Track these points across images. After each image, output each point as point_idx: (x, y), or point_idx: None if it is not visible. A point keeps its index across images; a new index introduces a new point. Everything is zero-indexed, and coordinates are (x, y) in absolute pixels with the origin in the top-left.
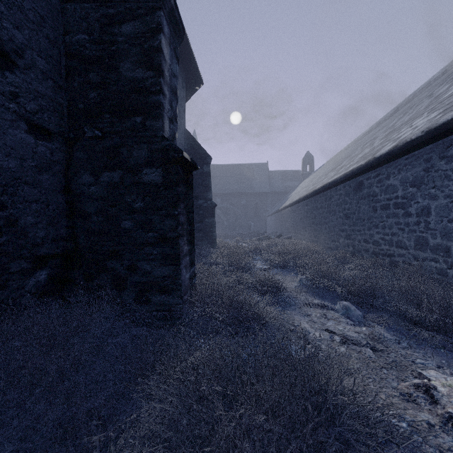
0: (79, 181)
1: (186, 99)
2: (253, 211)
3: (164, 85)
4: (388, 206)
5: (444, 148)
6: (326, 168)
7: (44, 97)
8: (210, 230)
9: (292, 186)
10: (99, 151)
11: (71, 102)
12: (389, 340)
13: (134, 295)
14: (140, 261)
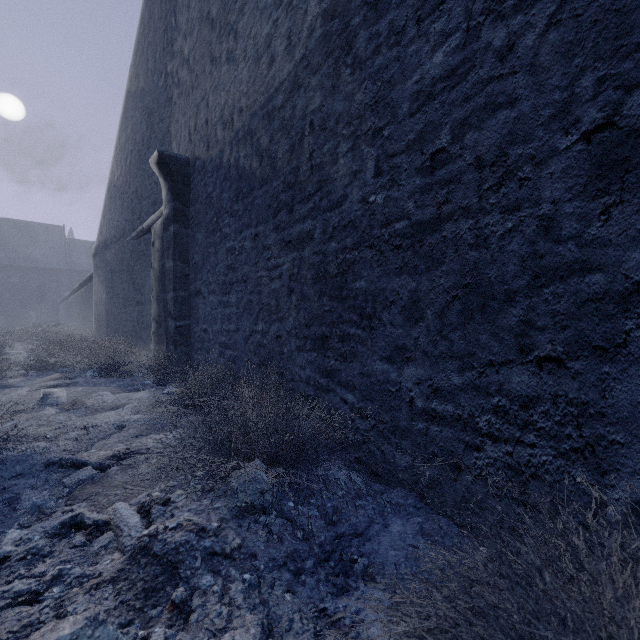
0: None
1: None
2: (36, 294)
3: None
4: None
5: None
6: None
7: None
8: None
9: None
10: None
11: None
12: None
13: None
14: None
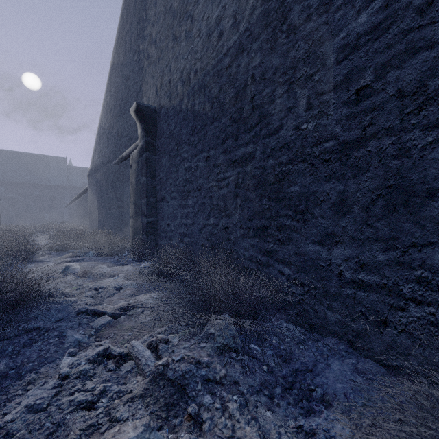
0: None
1: None
2: (49, 202)
3: None
4: None
5: None
6: None
7: None
8: None
9: None
10: None
11: None
12: None
13: None
14: None
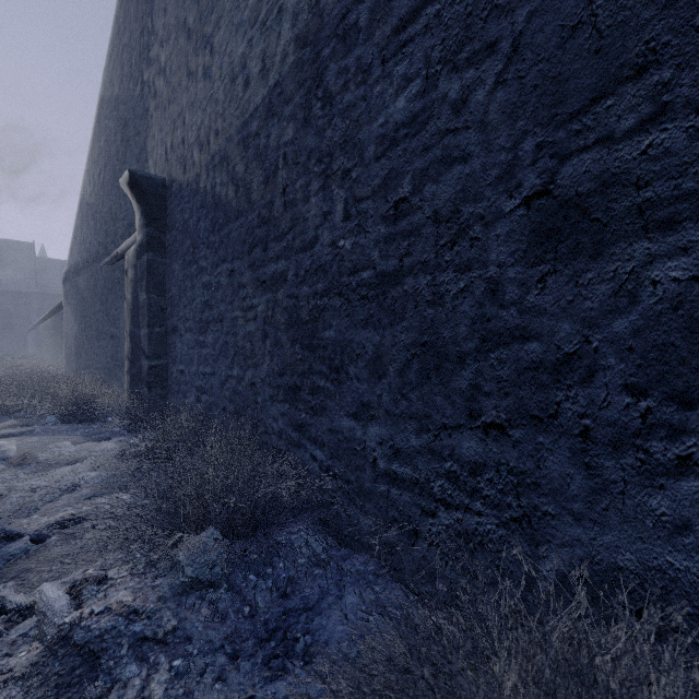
0: None
1: None
2: (0, 321)
3: None
4: None
5: None
6: None
7: None
8: None
9: None
10: None
11: None
12: None
13: None
14: None
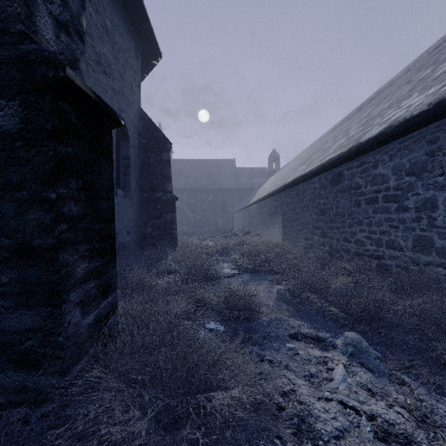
0: None
1: (143, 76)
2: (221, 207)
3: None
4: (376, 199)
5: None
6: (293, 164)
7: None
8: (170, 227)
9: (259, 183)
10: None
11: None
12: None
13: None
14: None
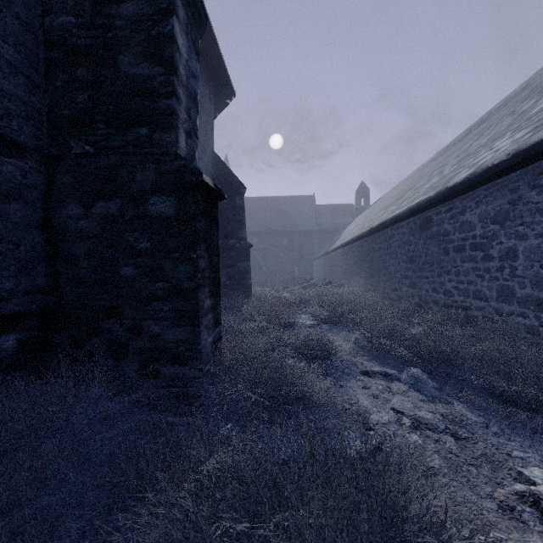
0: (63, 213)
1: (214, 115)
2: (297, 253)
3: (178, 86)
4: (464, 247)
5: (536, 175)
6: (385, 201)
7: (12, 98)
8: (244, 276)
9: (344, 223)
10: (90, 173)
11: (53, 107)
12: (474, 422)
13: (137, 366)
14: (146, 320)
